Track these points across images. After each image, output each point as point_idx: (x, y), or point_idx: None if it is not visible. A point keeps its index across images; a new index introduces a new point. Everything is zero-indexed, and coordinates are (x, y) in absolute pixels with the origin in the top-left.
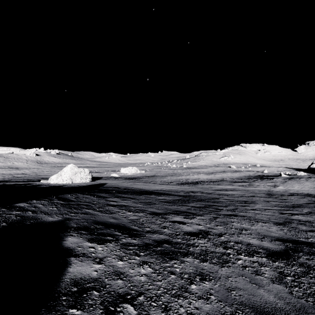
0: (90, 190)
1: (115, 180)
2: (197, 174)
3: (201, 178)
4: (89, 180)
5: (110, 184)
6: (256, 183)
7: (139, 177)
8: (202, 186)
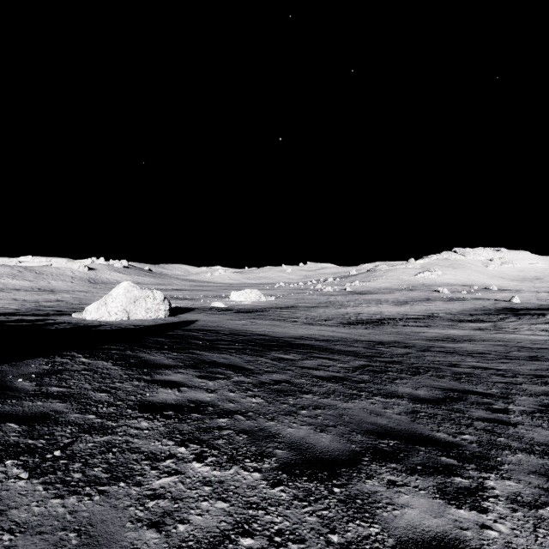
0: (145, 339)
1: (217, 314)
2: (375, 305)
3: (386, 312)
4: (163, 314)
5: (203, 322)
6: (509, 325)
7: (263, 310)
8: (395, 329)
